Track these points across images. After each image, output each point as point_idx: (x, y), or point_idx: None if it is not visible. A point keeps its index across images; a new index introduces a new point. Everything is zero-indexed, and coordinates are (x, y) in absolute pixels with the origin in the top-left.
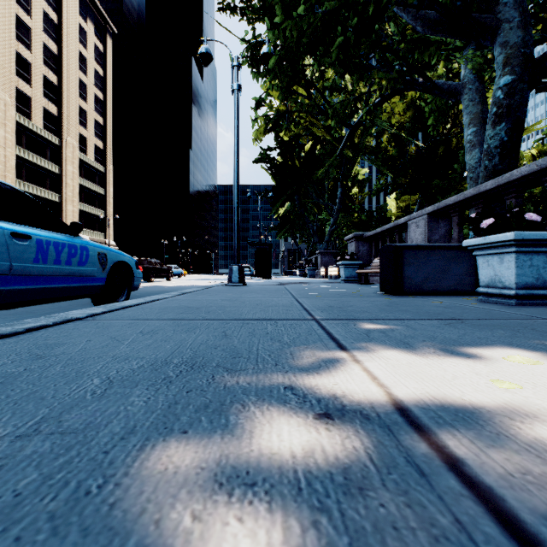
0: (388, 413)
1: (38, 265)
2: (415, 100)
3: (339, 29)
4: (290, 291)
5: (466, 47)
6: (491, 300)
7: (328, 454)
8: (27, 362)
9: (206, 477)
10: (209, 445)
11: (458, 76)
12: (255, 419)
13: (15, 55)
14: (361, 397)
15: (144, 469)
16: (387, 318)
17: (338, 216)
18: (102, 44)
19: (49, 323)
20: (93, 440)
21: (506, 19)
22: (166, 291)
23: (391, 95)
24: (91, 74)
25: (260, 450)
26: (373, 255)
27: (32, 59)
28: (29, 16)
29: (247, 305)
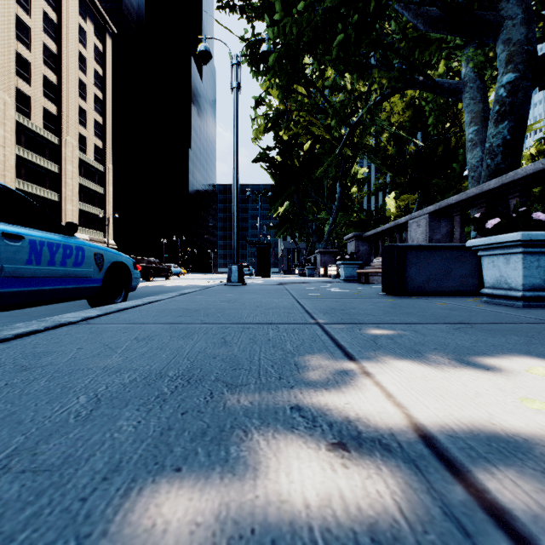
0: (411, 442)
1: (31, 266)
2: (415, 99)
3: (340, 26)
4: (290, 291)
5: (467, 45)
6: (497, 301)
7: (348, 502)
8: (10, 375)
9: (202, 538)
10: (206, 489)
11: (458, 75)
12: (259, 450)
13: (15, 55)
14: (377, 421)
15: (127, 526)
16: (393, 322)
17: (337, 215)
18: (102, 43)
19: (40, 328)
20: (70, 481)
21: (509, 16)
22: (165, 290)
23: (391, 94)
24: (91, 74)
25: (266, 497)
26: (373, 254)
27: (31, 58)
28: (28, 16)
29: (247, 307)
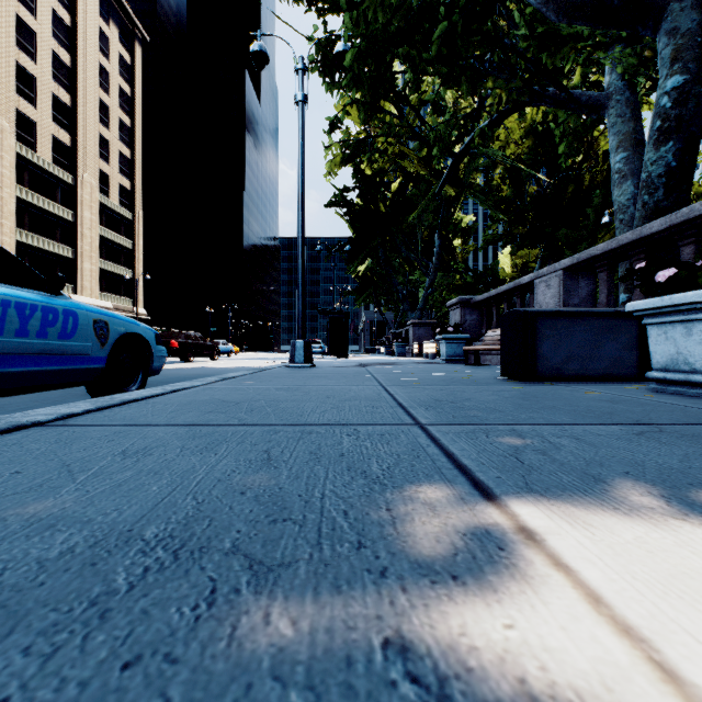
0: None
1: None
2: (537, 124)
3: (442, 13)
4: (374, 375)
5: (611, 45)
6: (672, 390)
7: None
8: None
9: None
10: None
11: (597, 89)
12: None
13: (15, 67)
14: (602, 698)
15: None
16: (534, 422)
17: (435, 276)
18: (130, 53)
19: None
20: None
21: None
22: (205, 374)
23: (509, 112)
24: (115, 93)
25: None
26: (485, 326)
27: (37, 72)
28: (33, 16)
29: (312, 398)
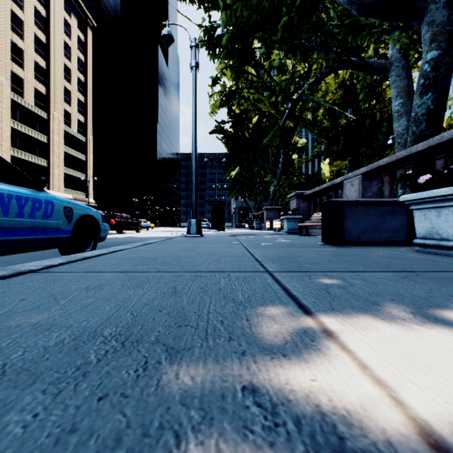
0: None
1: None
2: (346, 80)
3: (284, 11)
4: (241, 241)
5: (393, 30)
6: (428, 251)
7: None
8: None
9: None
10: None
11: (384, 58)
12: None
13: (10, 44)
14: (360, 413)
15: None
16: (339, 270)
17: (280, 178)
18: (84, 34)
19: None
20: None
21: (433, 0)
22: (133, 241)
23: (328, 73)
24: (74, 60)
25: None
26: (312, 210)
27: (24, 47)
28: (22, 11)
29: (202, 256)
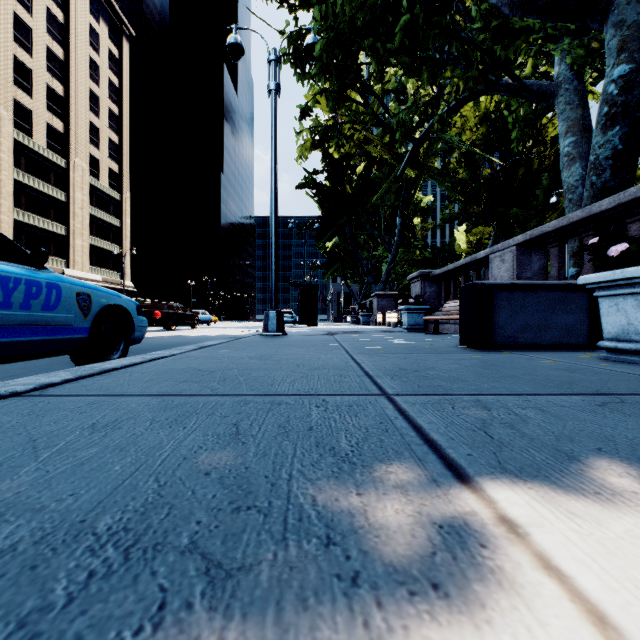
0: None
1: None
2: (490, 112)
3: (405, 7)
4: (341, 343)
5: (560, 38)
6: (623, 358)
7: None
8: None
9: None
10: None
11: (546, 79)
12: None
13: (13, 61)
14: None
15: None
16: (497, 392)
17: (397, 252)
18: (118, 48)
19: None
20: None
21: None
22: (185, 342)
23: (466, 100)
24: (105, 84)
25: None
26: (443, 297)
27: (32, 65)
28: (29, 14)
29: (283, 367)
